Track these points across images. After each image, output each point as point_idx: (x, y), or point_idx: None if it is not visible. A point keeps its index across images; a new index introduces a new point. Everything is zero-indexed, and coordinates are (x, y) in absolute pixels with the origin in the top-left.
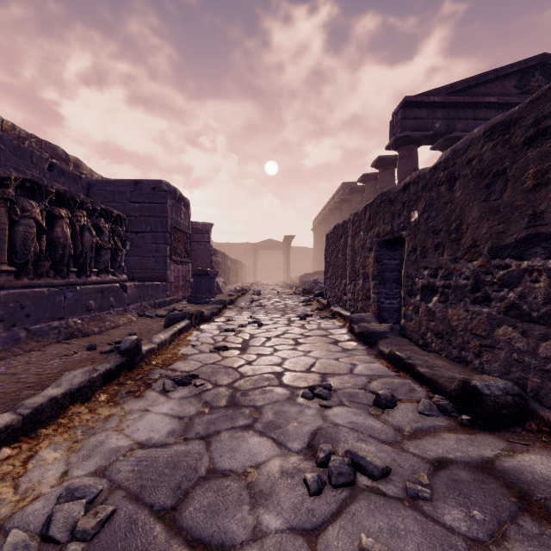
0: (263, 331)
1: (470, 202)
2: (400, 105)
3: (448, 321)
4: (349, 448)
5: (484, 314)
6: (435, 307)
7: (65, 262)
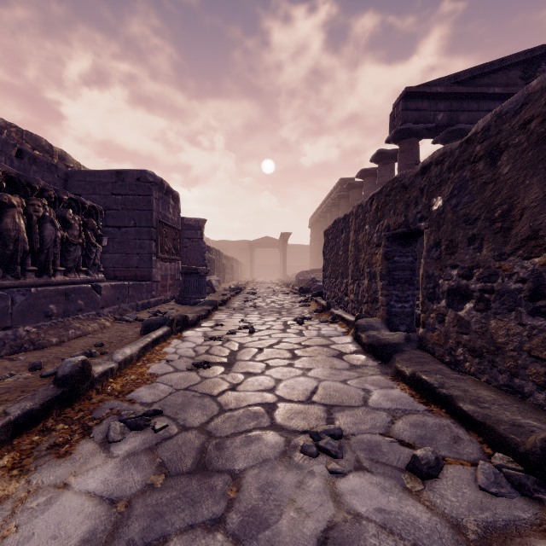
0: (254, 339)
1: (526, 179)
2: (401, 96)
3: (491, 336)
4: None
5: None
6: (469, 317)
7: (17, 259)
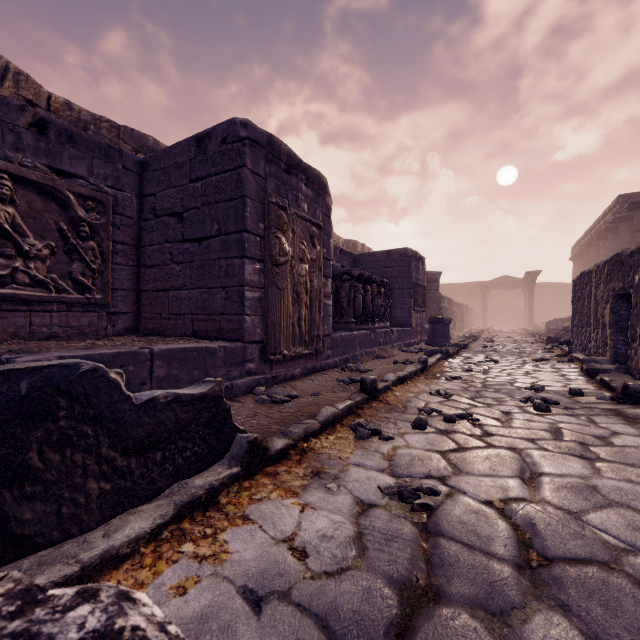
0: (498, 365)
1: None
2: None
3: None
4: (541, 396)
5: None
6: None
7: (368, 316)
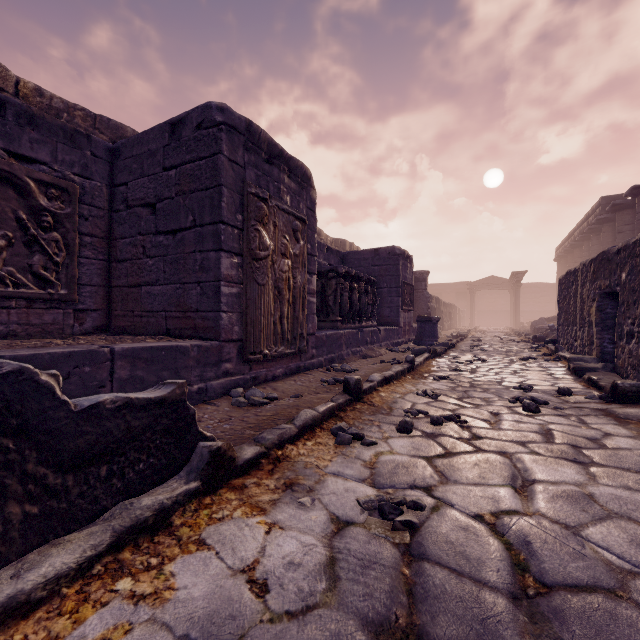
0: (486, 364)
1: None
2: None
3: (638, 357)
4: (530, 395)
5: None
6: (632, 348)
7: (355, 314)
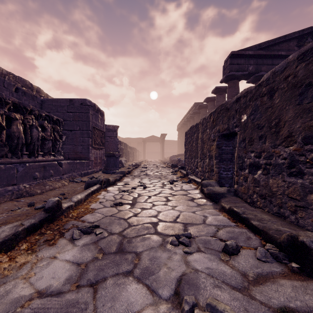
0: (146, 191)
1: (286, 106)
2: (229, 56)
3: (270, 187)
4: (209, 301)
5: (298, 184)
6: (259, 178)
7: (19, 148)
